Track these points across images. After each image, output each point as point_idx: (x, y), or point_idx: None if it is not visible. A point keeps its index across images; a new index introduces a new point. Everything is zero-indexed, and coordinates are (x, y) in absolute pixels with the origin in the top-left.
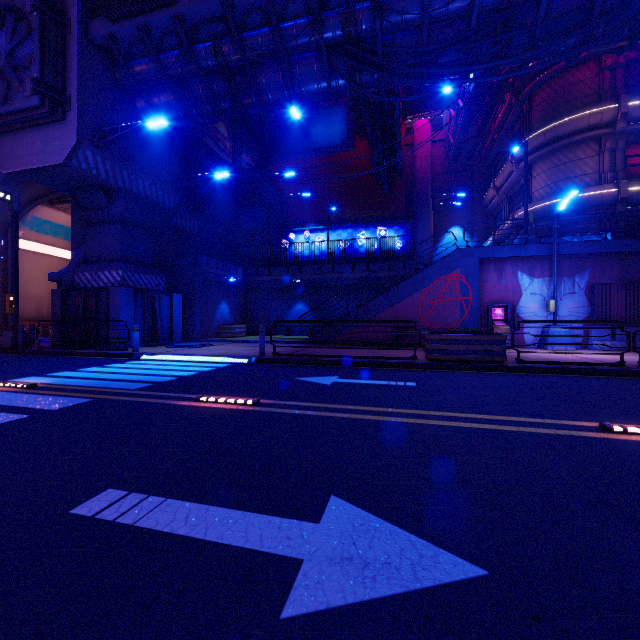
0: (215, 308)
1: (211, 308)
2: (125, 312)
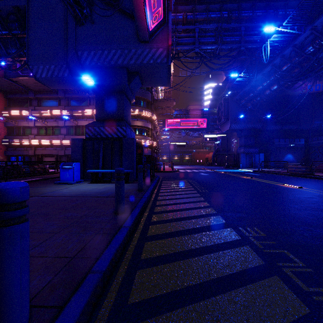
0: (283, 157)
1: (280, 157)
2: (242, 159)
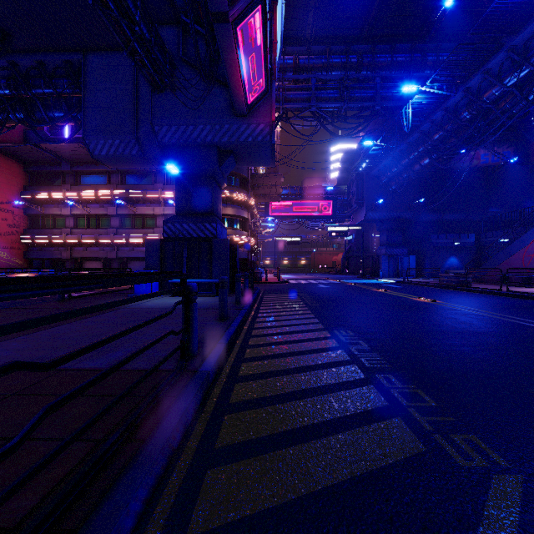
0: (444, 261)
1: (440, 261)
2: (384, 264)
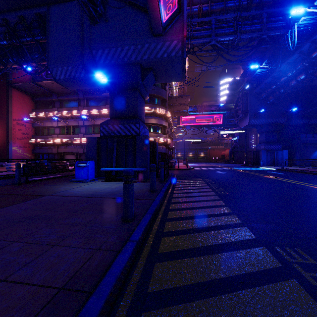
0: (311, 154)
1: (307, 154)
2: (263, 156)
